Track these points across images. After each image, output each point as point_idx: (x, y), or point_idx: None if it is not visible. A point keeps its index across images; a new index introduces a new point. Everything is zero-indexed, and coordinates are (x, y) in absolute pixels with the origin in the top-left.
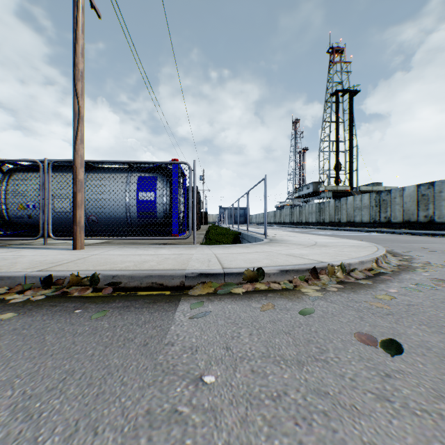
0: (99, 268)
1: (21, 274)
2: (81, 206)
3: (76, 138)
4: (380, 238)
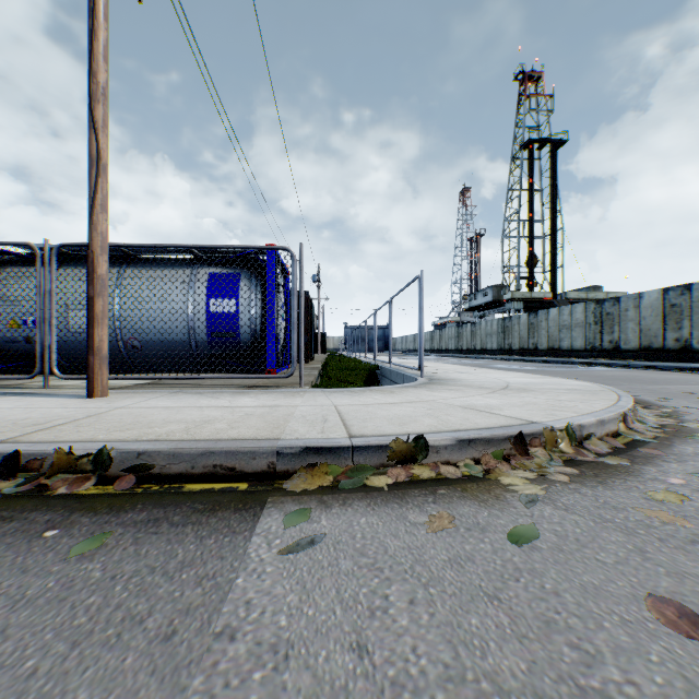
0: (117, 435)
1: None
2: (101, 322)
3: (94, 202)
4: (608, 376)
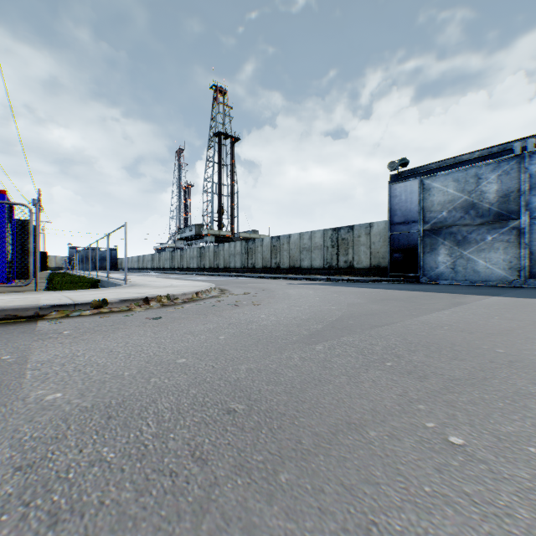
0: None
1: None
2: None
3: None
4: (236, 281)
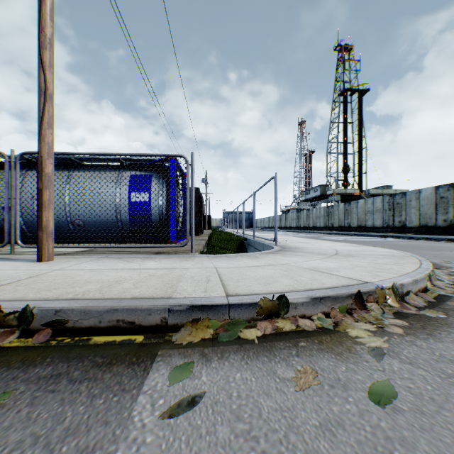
0: (44, 294)
1: None
2: (48, 207)
3: (42, 120)
4: (401, 245)
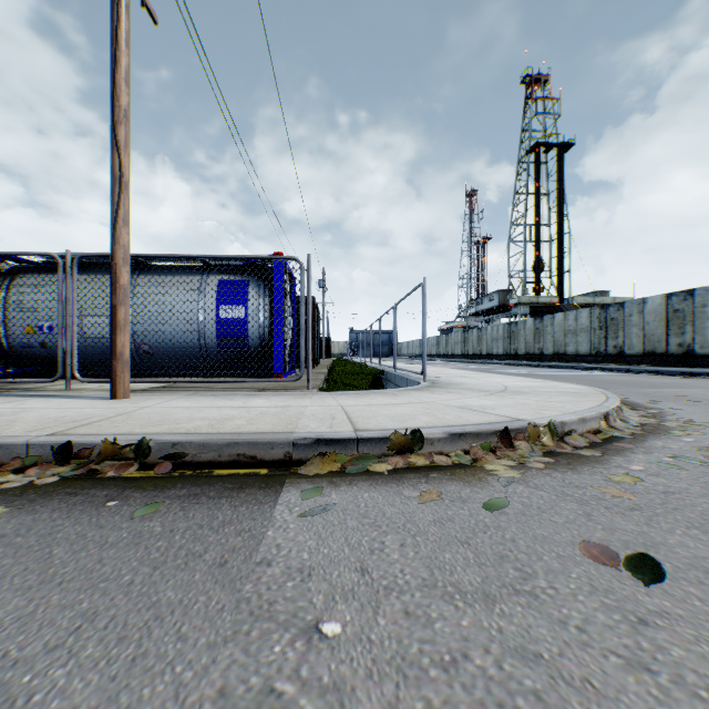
0: (151, 429)
1: (20, 441)
2: (124, 329)
3: (117, 217)
4: (608, 380)
